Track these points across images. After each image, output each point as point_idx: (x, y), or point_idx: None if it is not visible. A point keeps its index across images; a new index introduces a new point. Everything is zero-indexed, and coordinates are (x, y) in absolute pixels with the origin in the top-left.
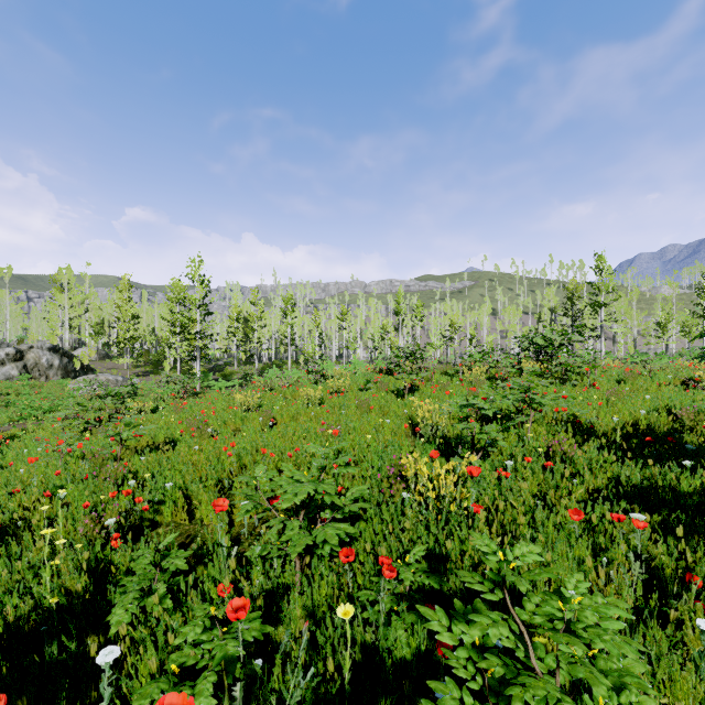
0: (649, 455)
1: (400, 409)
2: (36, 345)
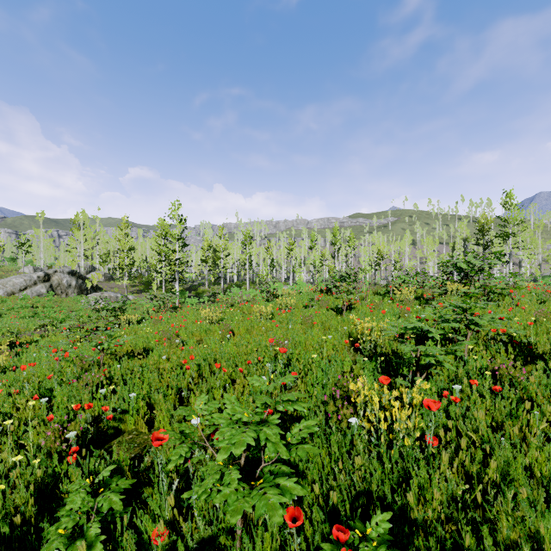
0: None
1: (340, 325)
2: (59, 270)
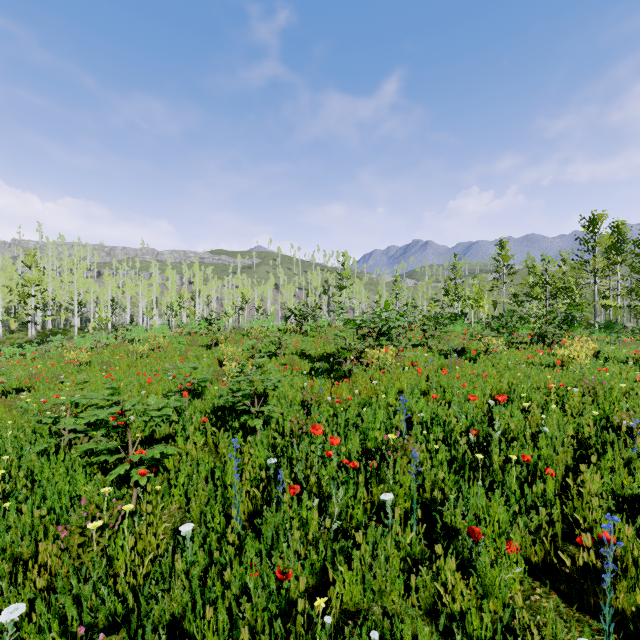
0: (324, 360)
1: (211, 355)
2: None
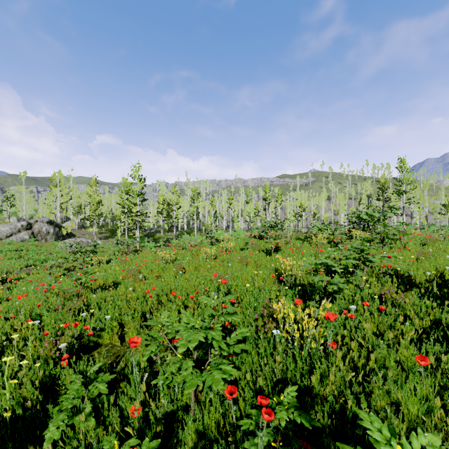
0: None
1: (268, 263)
2: (40, 220)
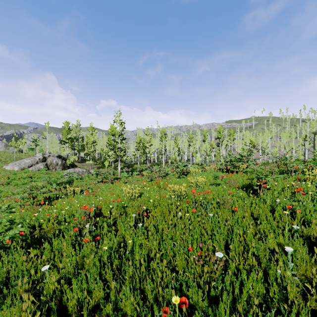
0: None
1: (269, 213)
2: (51, 155)
